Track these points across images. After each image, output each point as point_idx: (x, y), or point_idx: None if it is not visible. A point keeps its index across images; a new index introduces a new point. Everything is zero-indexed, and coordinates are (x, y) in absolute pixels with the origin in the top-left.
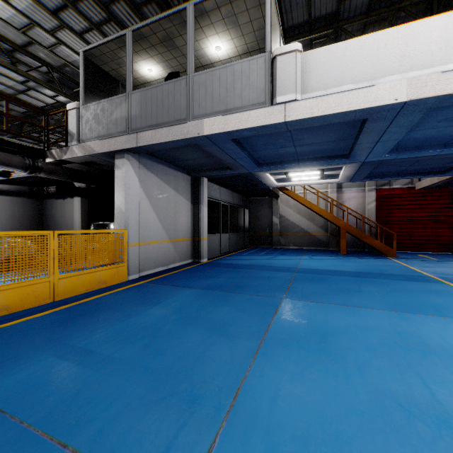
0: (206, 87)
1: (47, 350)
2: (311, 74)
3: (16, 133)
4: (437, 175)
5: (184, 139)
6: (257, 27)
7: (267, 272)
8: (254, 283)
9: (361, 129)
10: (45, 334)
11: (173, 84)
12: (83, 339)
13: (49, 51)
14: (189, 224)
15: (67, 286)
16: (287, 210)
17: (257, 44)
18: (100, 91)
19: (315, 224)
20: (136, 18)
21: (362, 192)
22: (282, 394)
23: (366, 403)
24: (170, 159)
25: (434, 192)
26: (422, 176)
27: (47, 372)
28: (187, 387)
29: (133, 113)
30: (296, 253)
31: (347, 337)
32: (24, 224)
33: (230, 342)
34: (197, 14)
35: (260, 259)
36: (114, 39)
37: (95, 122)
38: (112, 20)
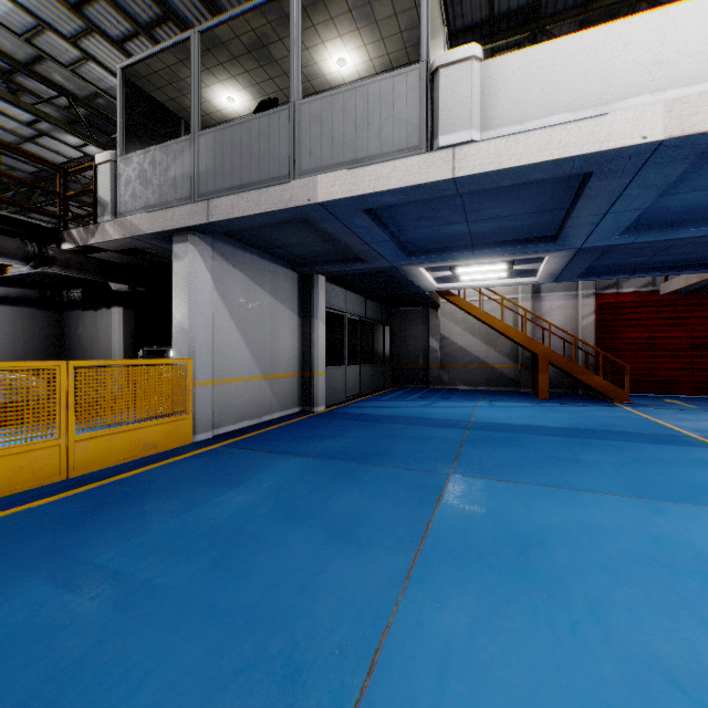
0: (321, 122)
1: (41, 569)
2: (497, 98)
3: (13, 202)
4: (697, 271)
5: (285, 210)
6: (407, 26)
7: (421, 429)
8: (401, 447)
9: (580, 192)
10: (43, 539)
11: (268, 119)
12: (106, 549)
13: (70, 71)
14: (295, 351)
15: (90, 453)
16: (453, 328)
17: (407, 55)
18: (154, 138)
19: (497, 349)
20: (208, 15)
21: (573, 300)
22: (456, 663)
23: (615, 684)
24: (263, 245)
25: (689, 298)
26: (673, 272)
27: (34, 615)
28: (284, 647)
29: (202, 168)
30: (467, 397)
31: (566, 547)
32: (33, 349)
33: (361, 555)
34: (306, 3)
35: (409, 406)
36: (171, 48)
37: (141, 183)
38: (169, 19)
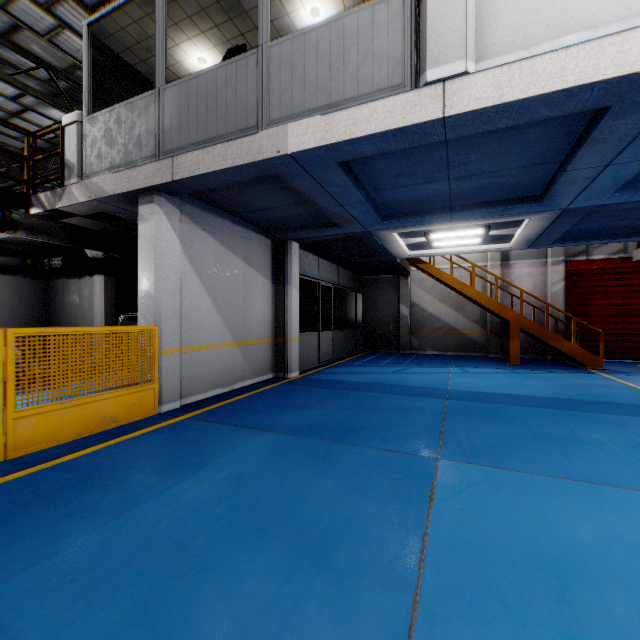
0: (292, 65)
1: None
2: (496, 21)
3: None
4: None
5: (253, 164)
6: None
7: (398, 398)
8: (378, 421)
9: (585, 137)
10: None
11: (234, 66)
12: (3, 578)
13: (48, 41)
14: (268, 317)
15: (37, 430)
16: (422, 295)
17: None
18: None
19: (466, 316)
20: None
21: (542, 267)
22: None
23: None
24: (235, 208)
25: None
26: None
27: None
28: None
29: (167, 123)
30: (438, 363)
31: (619, 585)
32: (20, 316)
33: (340, 596)
34: None
35: (382, 372)
36: None
37: (107, 142)
38: None
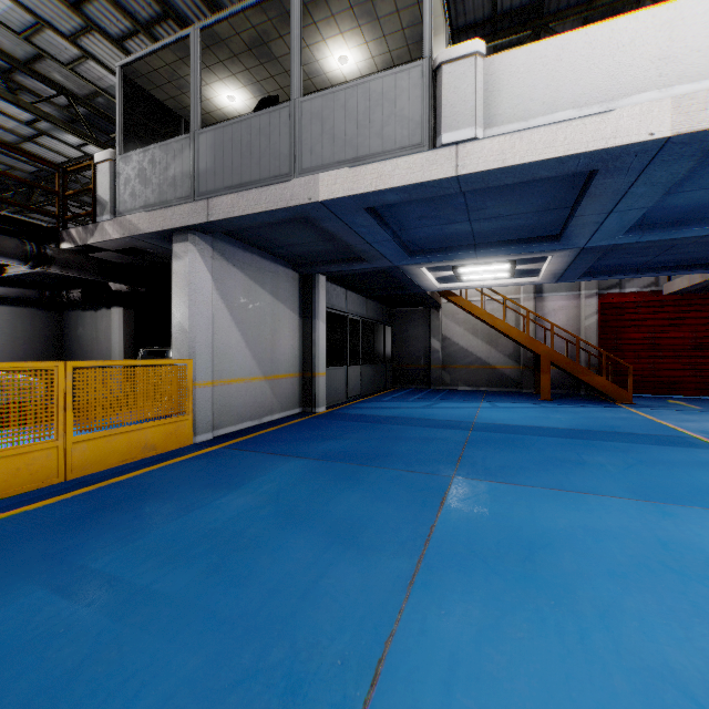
0: (322, 120)
1: (37, 575)
2: (501, 94)
3: (11, 201)
4: (701, 271)
5: (286, 209)
6: (409, 23)
7: (423, 430)
8: (403, 449)
9: (585, 190)
10: (39, 543)
11: (268, 117)
12: (103, 553)
13: (70, 70)
14: (296, 351)
15: (89, 454)
16: (454, 328)
17: (408, 53)
18: (154, 137)
19: (499, 350)
20: (208, 13)
21: (576, 300)
22: (463, 674)
23: (627, 696)
24: (264, 244)
25: (693, 298)
26: (677, 272)
27: (28, 622)
28: (284, 657)
29: (202, 166)
30: (469, 398)
31: (573, 552)
32: (32, 350)
33: (363, 560)
34: None
35: (411, 407)
36: (171, 45)
37: (141, 182)
38: (169, 16)
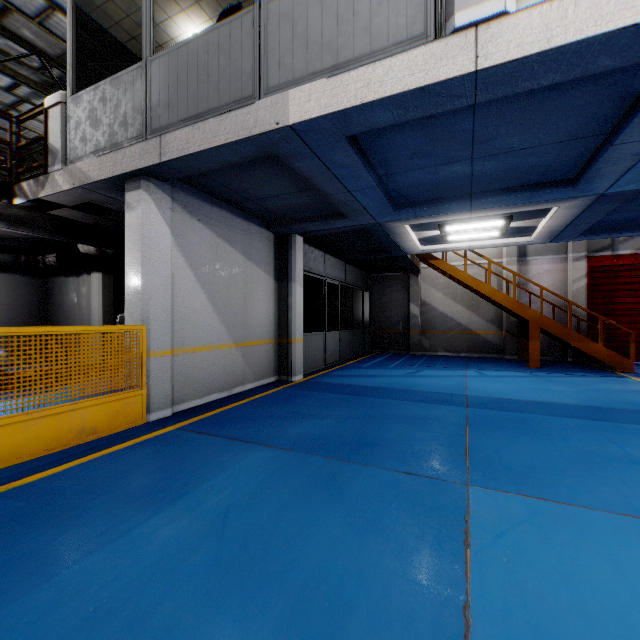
0: (293, 23)
1: None
2: None
3: None
4: None
5: (249, 139)
6: None
7: (412, 406)
8: (392, 434)
9: None
10: None
11: (228, 29)
12: None
13: (39, 25)
14: (271, 316)
15: None
16: (434, 293)
17: None
18: None
19: (480, 315)
20: None
21: (562, 263)
22: None
23: None
24: (233, 197)
25: None
26: None
27: None
28: None
29: (154, 99)
30: (451, 365)
31: None
32: (17, 315)
33: None
34: None
35: (393, 376)
36: None
37: (91, 124)
38: None
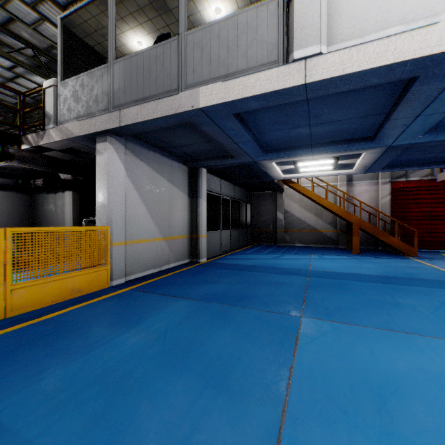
0: (202, 47)
1: None
2: (341, 18)
3: None
4: None
5: (175, 115)
6: None
7: (275, 276)
8: (261, 291)
9: (402, 97)
10: None
11: (162, 48)
12: (6, 396)
13: (33, 29)
14: (186, 220)
15: (26, 297)
16: (292, 205)
17: None
18: None
19: (323, 219)
20: None
21: (375, 185)
22: None
23: None
24: (162, 145)
25: None
26: None
27: None
28: None
29: (115, 87)
30: (303, 252)
31: (421, 400)
32: (14, 219)
33: (233, 408)
34: None
35: (264, 258)
36: (94, 2)
37: (74, 100)
38: None
